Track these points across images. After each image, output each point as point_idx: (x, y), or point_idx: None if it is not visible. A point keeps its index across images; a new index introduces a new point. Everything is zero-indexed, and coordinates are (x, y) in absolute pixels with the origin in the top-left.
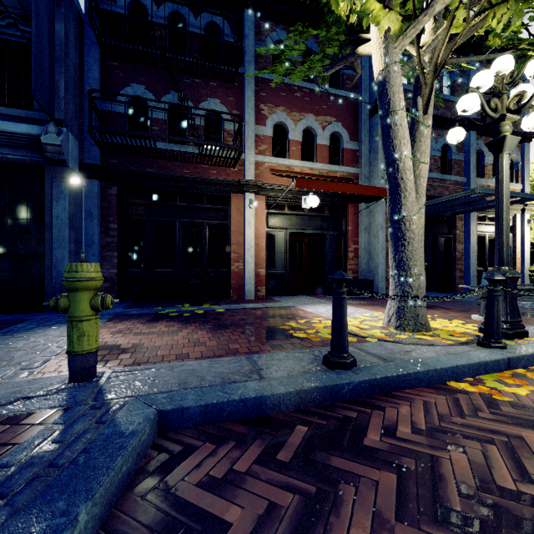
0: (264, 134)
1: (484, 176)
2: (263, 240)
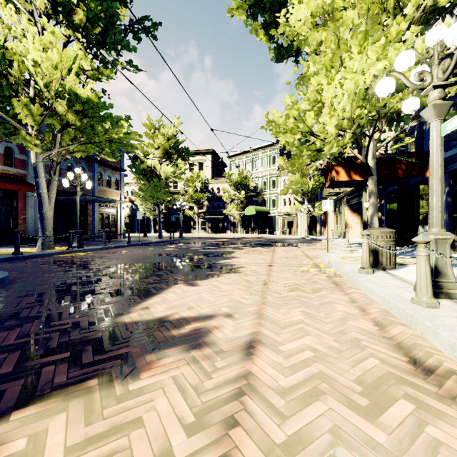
0: None
1: (103, 185)
2: None
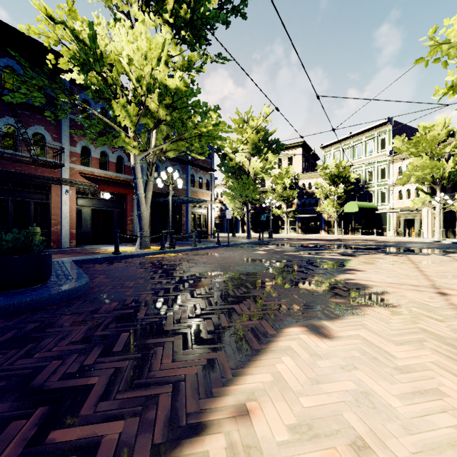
0: (75, 152)
1: (195, 186)
2: (74, 213)
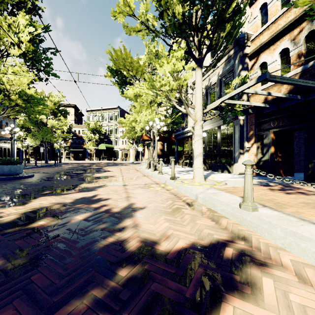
0: None
1: (2, 128)
2: None
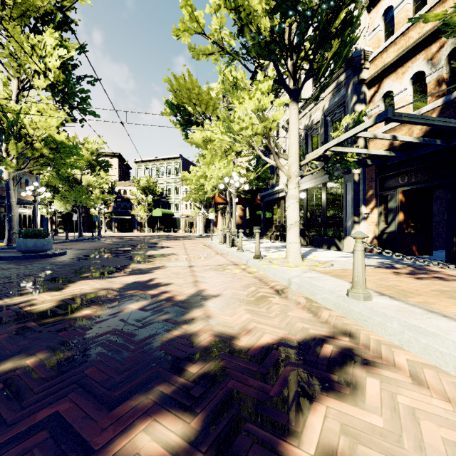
0: None
1: (22, 188)
2: None
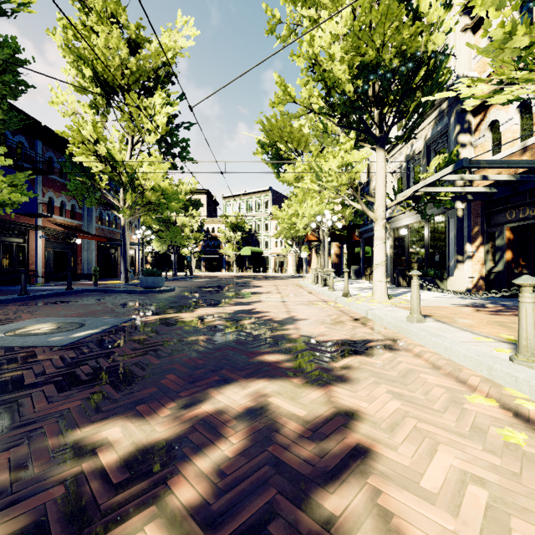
0: (45, 202)
1: None
2: (44, 254)
